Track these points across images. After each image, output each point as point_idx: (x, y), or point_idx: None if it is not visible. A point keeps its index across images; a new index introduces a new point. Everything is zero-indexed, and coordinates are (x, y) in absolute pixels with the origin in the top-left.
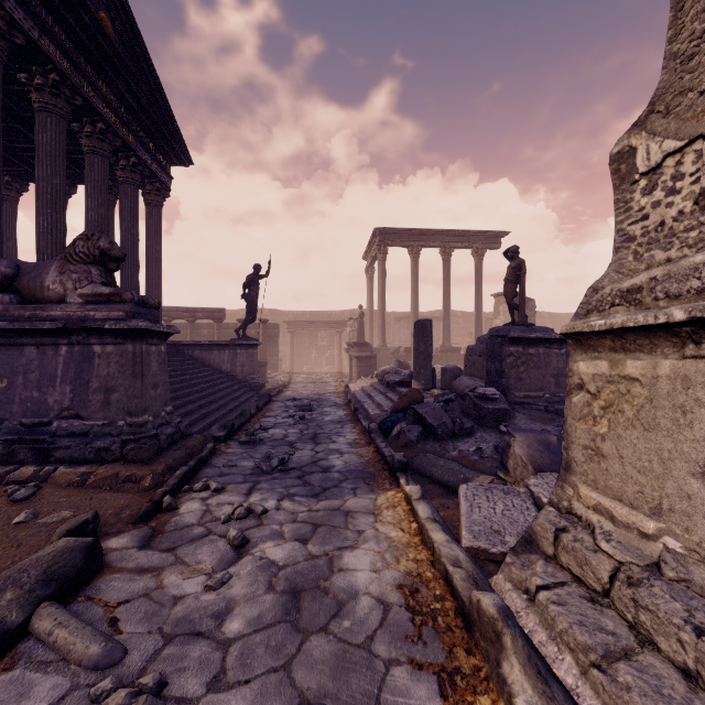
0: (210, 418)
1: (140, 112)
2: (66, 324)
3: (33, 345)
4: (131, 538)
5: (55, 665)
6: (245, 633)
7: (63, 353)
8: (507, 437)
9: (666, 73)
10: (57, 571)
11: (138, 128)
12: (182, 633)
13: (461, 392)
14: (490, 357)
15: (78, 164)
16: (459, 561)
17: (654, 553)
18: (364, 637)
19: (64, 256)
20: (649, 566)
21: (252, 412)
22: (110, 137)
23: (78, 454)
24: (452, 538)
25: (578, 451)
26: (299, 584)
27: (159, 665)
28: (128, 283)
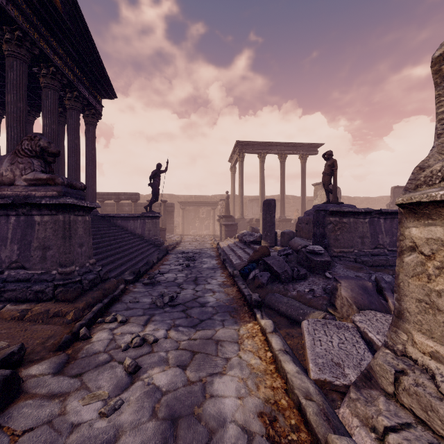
0: (124, 266)
1: (80, 61)
2: (14, 200)
3: None
4: (49, 364)
5: None
6: None
7: (12, 221)
8: (334, 283)
9: None
10: None
11: (79, 72)
12: None
13: (295, 248)
14: (316, 224)
15: (40, 97)
16: (310, 393)
17: None
18: None
19: (14, 151)
20: None
21: (154, 261)
22: (59, 77)
23: (21, 295)
24: (301, 368)
25: (412, 303)
26: (177, 410)
27: None
28: (72, 175)
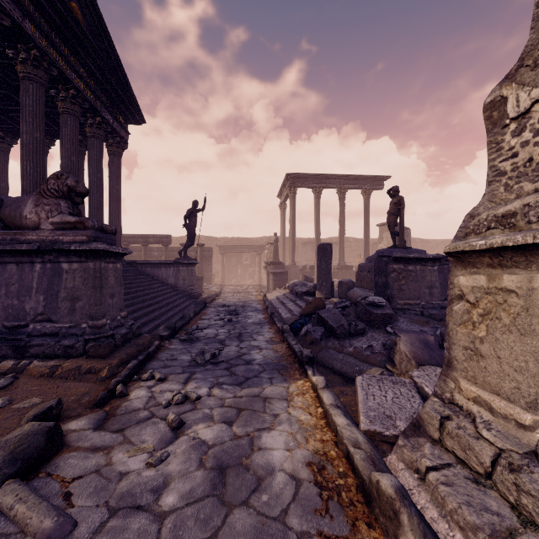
0: (158, 320)
1: (104, 82)
2: (40, 246)
3: (14, 263)
4: (88, 420)
5: (13, 537)
6: (178, 507)
7: (37, 269)
8: (393, 337)
9: (535, 32)
10: (22, 451)
11: (102, 94)
12: (125, 507)
13: (354, 300)
14: (378, 273)
15: (56, 123)
16: (359, 442)
17: (532, 442)
18: (279, 510)
19: (39, 191)
20: (527, 454)
21: (191, 316)
22: (80, 100)
23: (49, 350)
24: (351, 421)
25: (459, 351)
26: (225, 461)
27: (103, 537)
28: (94, 215)
